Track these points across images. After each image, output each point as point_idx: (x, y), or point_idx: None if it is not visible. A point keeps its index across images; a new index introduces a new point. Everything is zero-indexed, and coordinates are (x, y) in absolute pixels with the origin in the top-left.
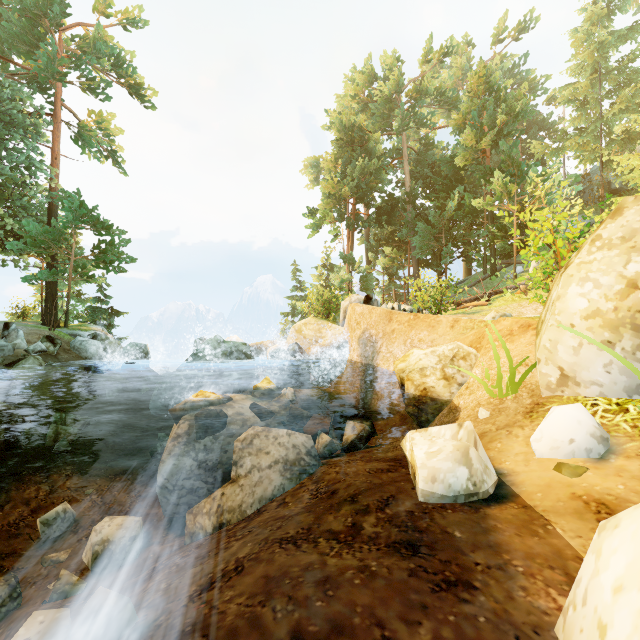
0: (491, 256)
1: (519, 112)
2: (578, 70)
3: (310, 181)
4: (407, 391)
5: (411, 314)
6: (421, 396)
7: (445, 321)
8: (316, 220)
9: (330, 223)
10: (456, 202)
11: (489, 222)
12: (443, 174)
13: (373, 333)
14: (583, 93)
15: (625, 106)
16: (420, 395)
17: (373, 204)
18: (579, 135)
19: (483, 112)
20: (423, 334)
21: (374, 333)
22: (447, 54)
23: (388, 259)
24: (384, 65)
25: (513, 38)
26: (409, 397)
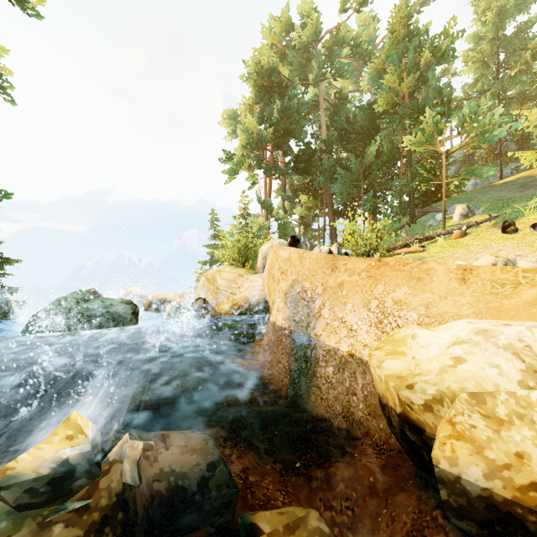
0: (410, 204)
1: (445, 50)
2: (477, 37)
3: (228, 133)
4: (455, 469)
5: (371, 259)
6: (518, 504)
7: (442, 270)
8: (233, 165)
9: (247, 170)
10: (376, 147)
11: (408, 169)
12: (359, 124)
13: (307, 287)
14: (482, 58)
15: (525, 67)
16: (514, 500)
17: (291, 151)
18: (479, 97)
19: (402, 58)
20: (401, 292)
21: (309, 287)
22: (364, 3)
23: (305, 208)
24: (302, 11)
25: (415, 11)
26: (464, 489)
